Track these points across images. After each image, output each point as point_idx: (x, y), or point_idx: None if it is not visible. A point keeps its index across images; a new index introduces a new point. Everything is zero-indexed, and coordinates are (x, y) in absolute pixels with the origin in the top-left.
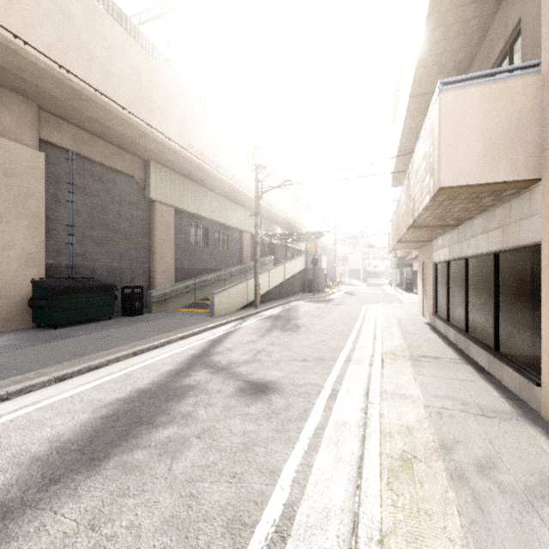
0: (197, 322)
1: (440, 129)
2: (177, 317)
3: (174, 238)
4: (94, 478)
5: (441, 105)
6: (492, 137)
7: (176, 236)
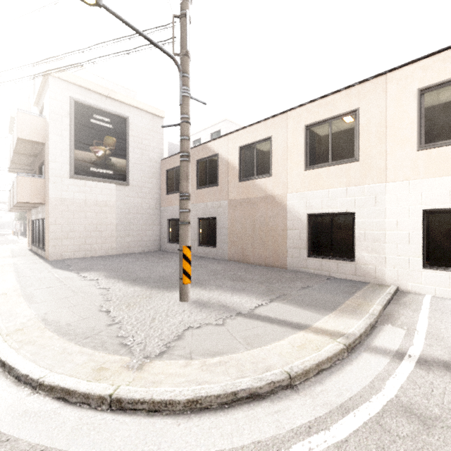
0: None
1: (18, 186)
2: None
3: None
4: None
5: (18, 179)
6: (33, 191)
7: None
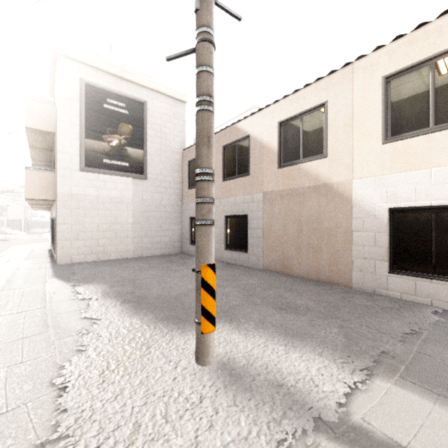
0: None
1: (25, 181)
2: None
3: None
4: None
5: (25, 173)
6: (42, 187)
7: None
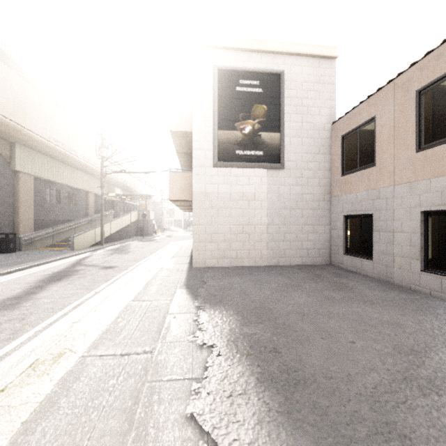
0: (64, 253)
1: (169, 183)
2: (47, 252)
3: (33, 197)
4: (61, 282)
5: (169, 176)
6: (182, 188)
7: (34, 196)
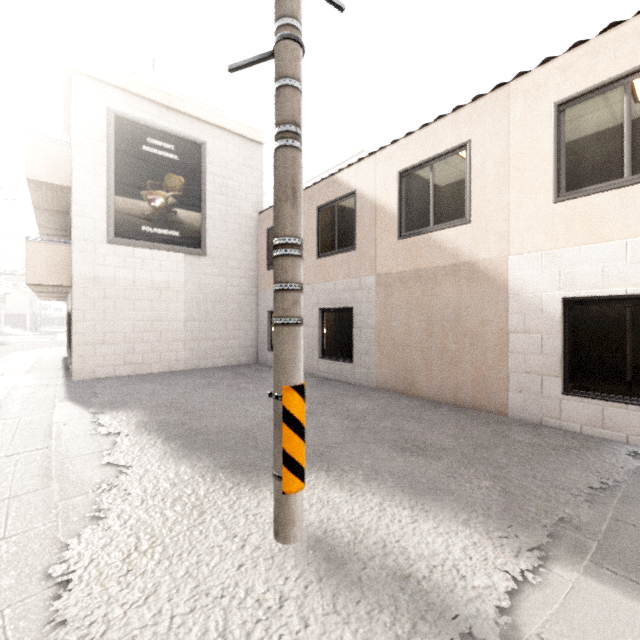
0: None
1: (27, 258)
2: None
3: None
4: None
5: (27, 247)
6: (52, 267)
7: None
